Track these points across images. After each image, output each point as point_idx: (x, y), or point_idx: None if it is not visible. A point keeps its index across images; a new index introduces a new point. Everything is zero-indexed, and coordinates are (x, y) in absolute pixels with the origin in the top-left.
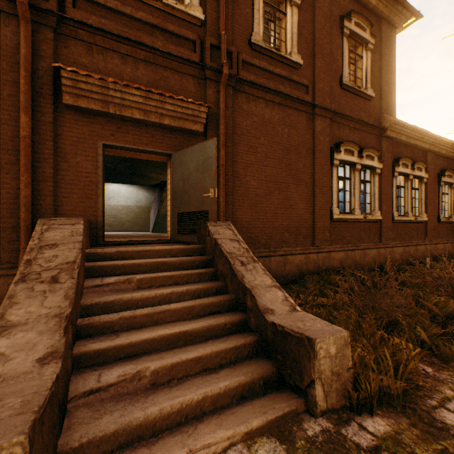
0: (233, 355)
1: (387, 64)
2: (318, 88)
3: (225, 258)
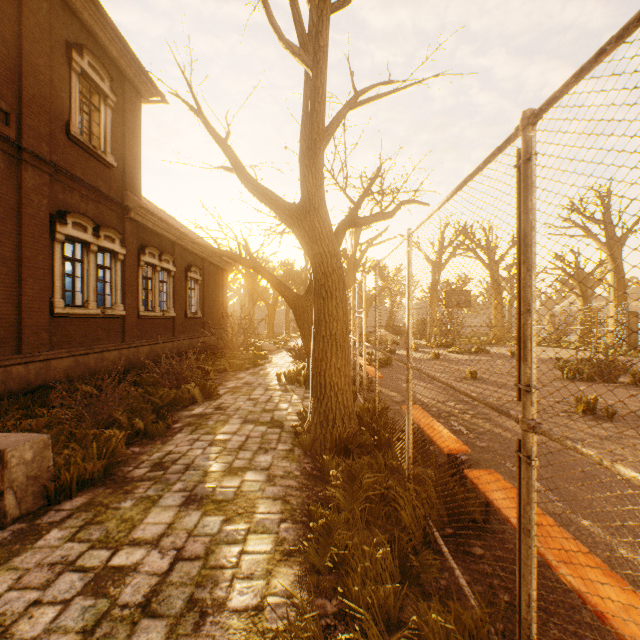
0: None
1: (133, 134)
2: (29, 124)
3: None
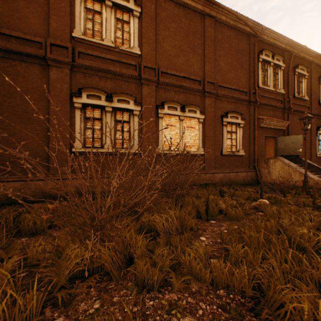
0: None
1: None
2: (312, 107)
3: (316, 167)
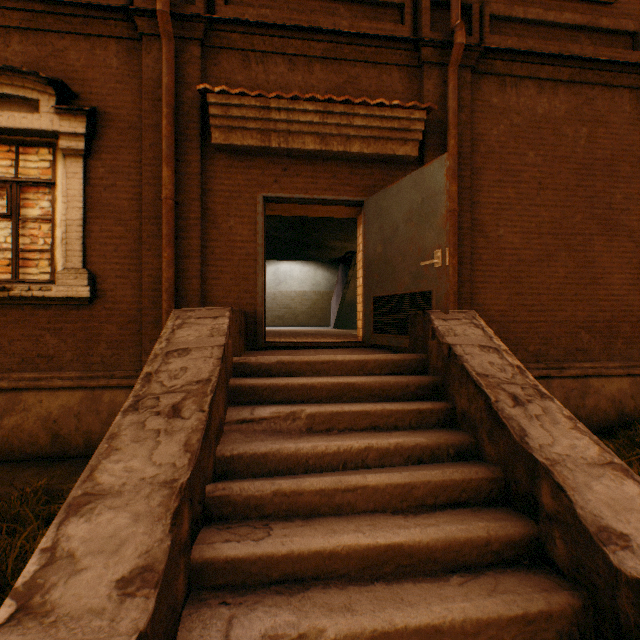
0: (519, 637)
1: None
2: None
3: (473, 386)
